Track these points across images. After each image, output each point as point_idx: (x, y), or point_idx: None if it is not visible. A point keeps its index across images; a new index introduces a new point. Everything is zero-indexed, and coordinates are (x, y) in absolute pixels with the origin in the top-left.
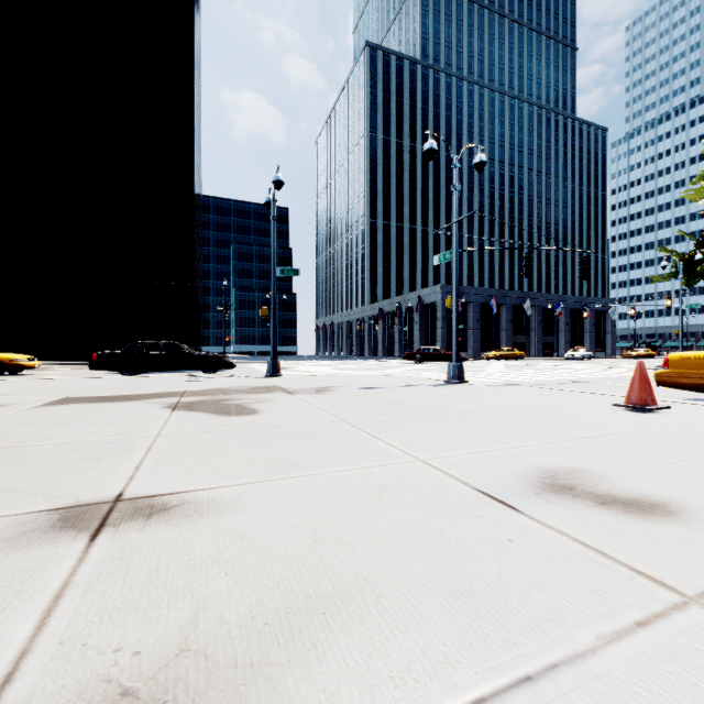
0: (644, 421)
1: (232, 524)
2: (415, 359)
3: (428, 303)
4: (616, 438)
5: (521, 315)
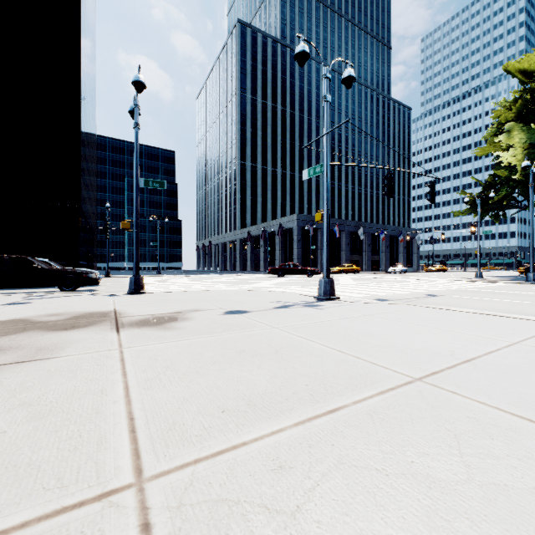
0: None
1: None
2: (278, 273)
3: (287, 228)
4: None
5: (356, 239)
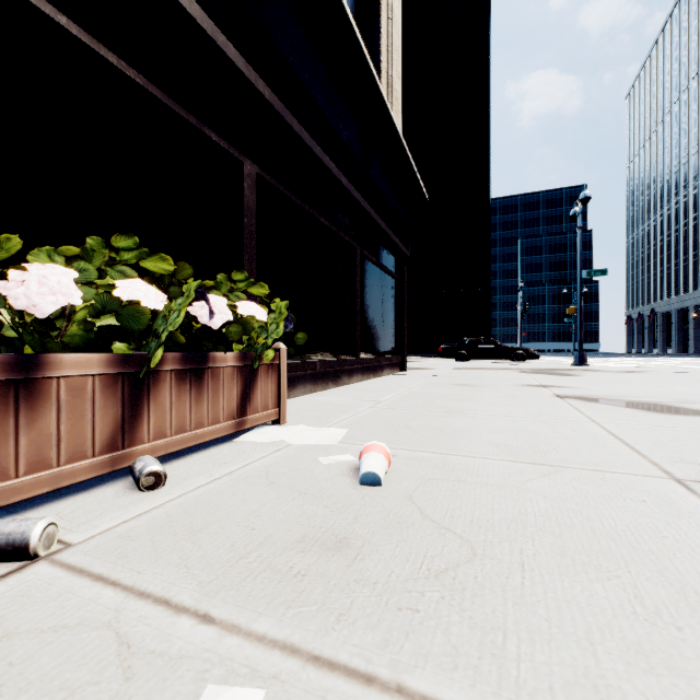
0: None
1: (590, 390)
2: None
3: None
4: None
5: None
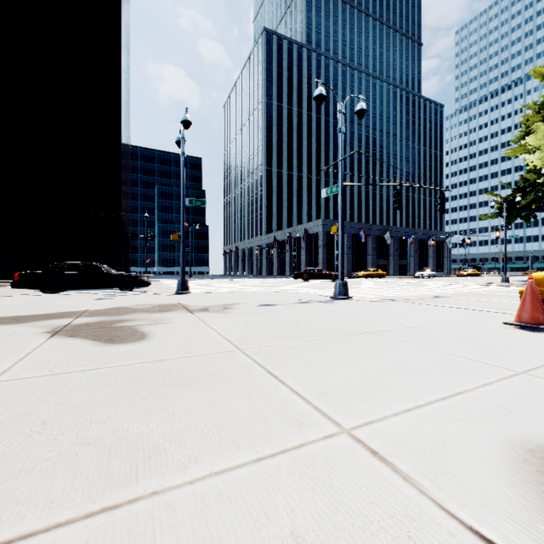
0: None
1: None
2: (303, 277)
3: (312, 233)
4: None
5: (383, 243)
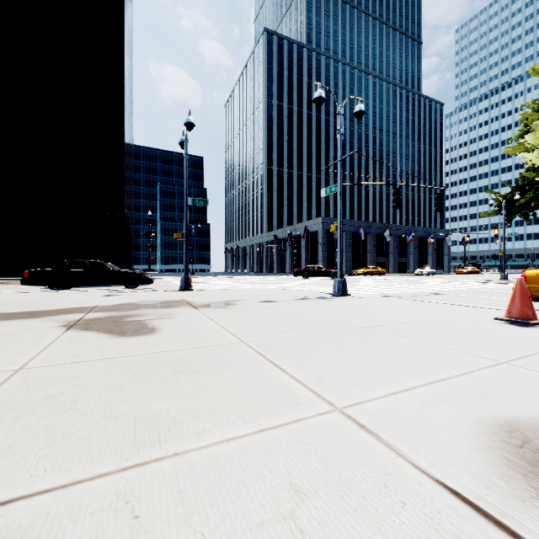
0: (538, 338)
1: None
2: (303, 275)
3: (312, 231)
4: (536, 362)
5: (382, 241)
